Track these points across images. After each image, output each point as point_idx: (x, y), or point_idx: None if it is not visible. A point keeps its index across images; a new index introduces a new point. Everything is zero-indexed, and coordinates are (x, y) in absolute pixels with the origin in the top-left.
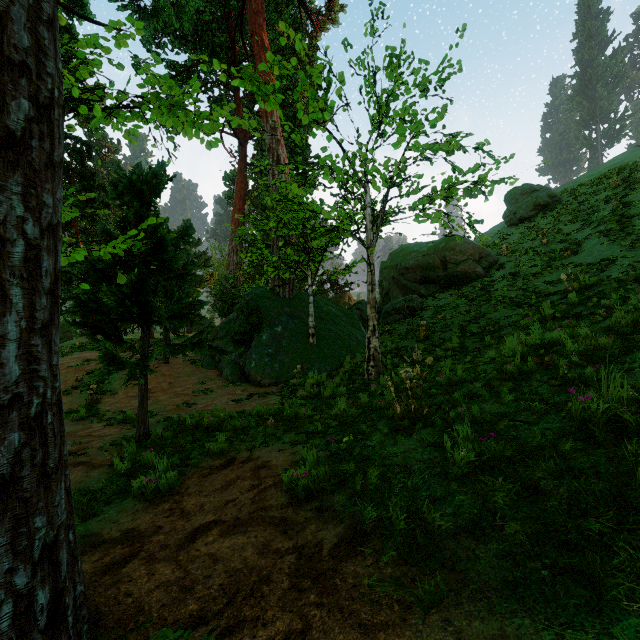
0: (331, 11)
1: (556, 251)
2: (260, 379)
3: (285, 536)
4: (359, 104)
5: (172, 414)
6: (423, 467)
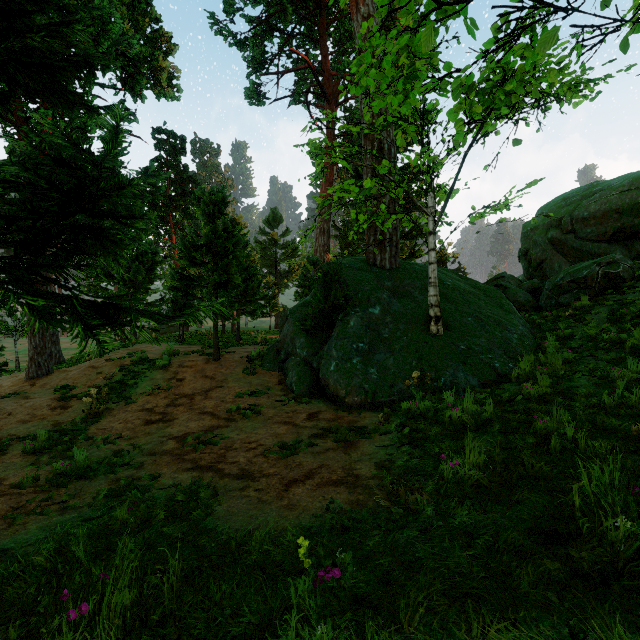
0: None
1: None
2: (343, 394)
3: None
4: None
5: (152, 469)
6: None
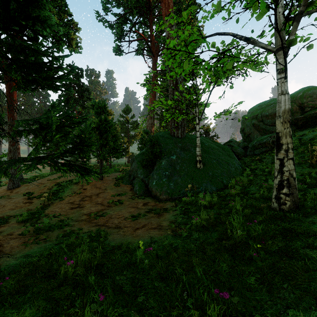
0: None
1: None
2: (159, 195)
3: None
4: None
5: (78, 226)
6: None
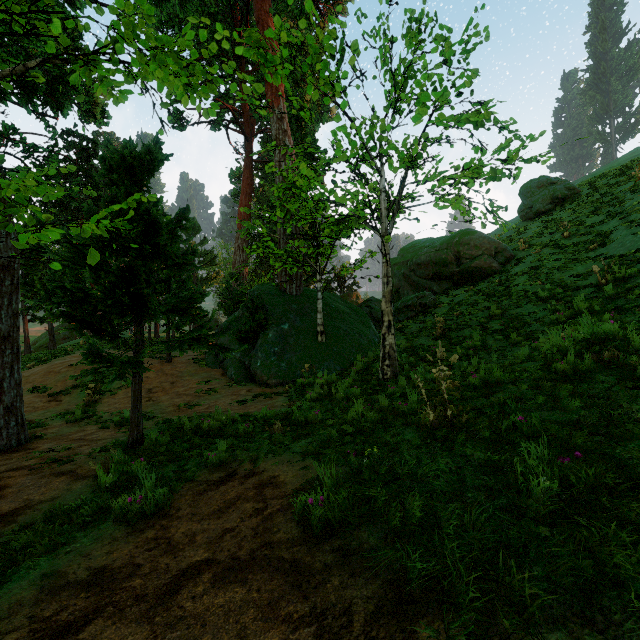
0: (339, 1)
1: (580, 244)
2: (266, 379)
3: (298, 593)
4: (374, 78)
5: (172, 416)
6: (482, 497)
